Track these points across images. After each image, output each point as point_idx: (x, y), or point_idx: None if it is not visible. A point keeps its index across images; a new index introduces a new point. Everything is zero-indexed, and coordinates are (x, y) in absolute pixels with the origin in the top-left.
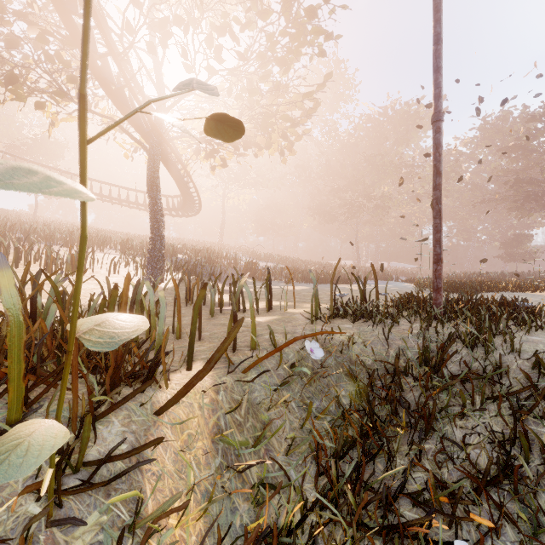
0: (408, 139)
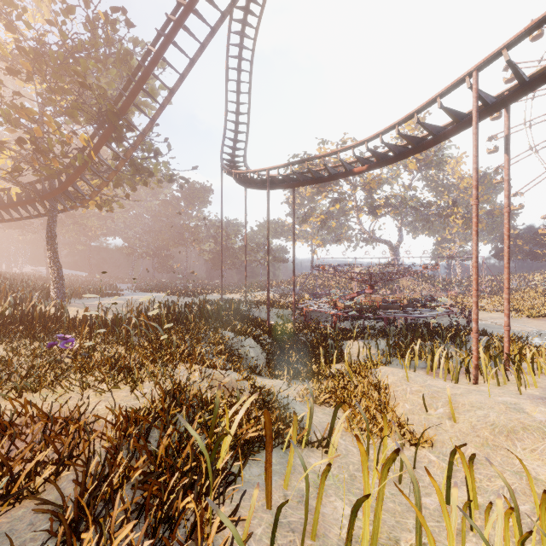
0: None
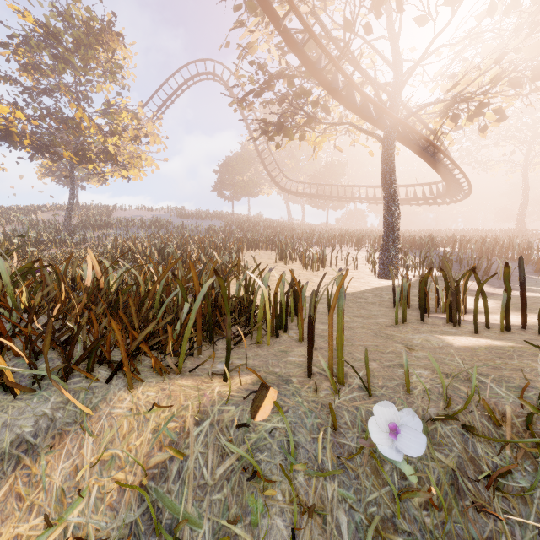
0: None
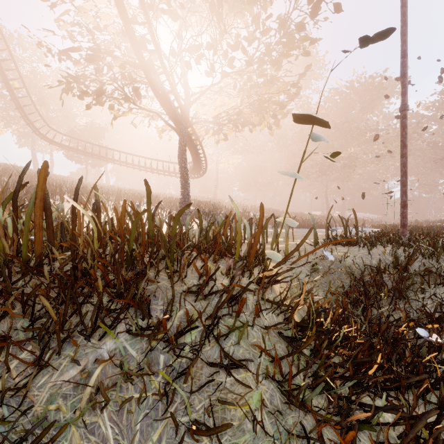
0: (372, 107)
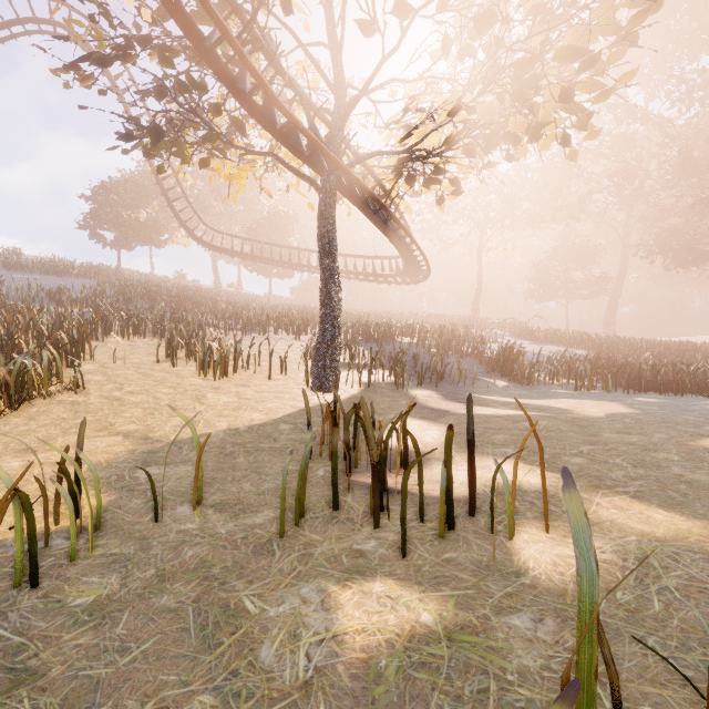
0: None
